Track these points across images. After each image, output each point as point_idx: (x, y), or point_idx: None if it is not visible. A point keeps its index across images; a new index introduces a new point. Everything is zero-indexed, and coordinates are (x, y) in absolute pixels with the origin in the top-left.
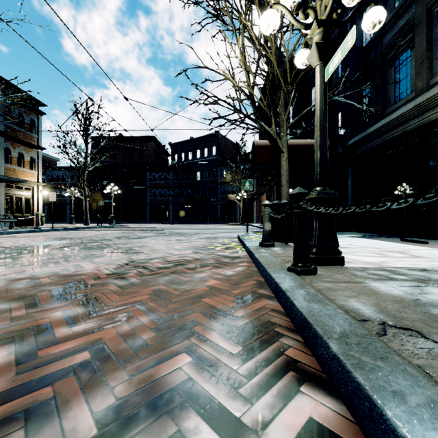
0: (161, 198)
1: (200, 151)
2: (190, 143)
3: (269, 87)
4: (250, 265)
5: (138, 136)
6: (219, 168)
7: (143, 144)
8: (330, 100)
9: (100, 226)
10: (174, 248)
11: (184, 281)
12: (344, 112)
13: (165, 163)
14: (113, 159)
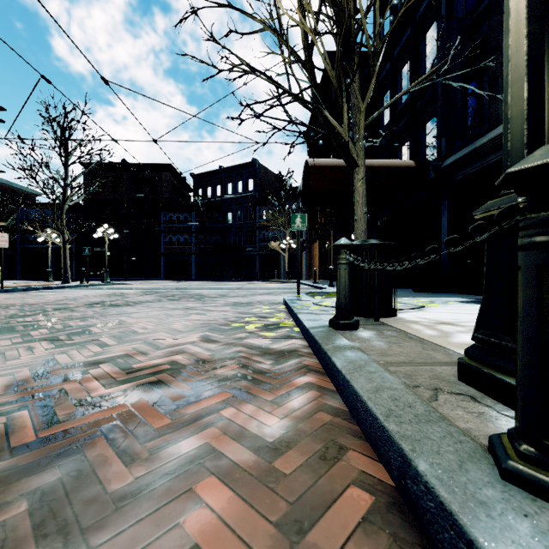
0: (180, 246)
1: (232, 185)
2: (219, 174)
3: (340, 49)
4: (320, 382)
5: (149, 163)
6: (257, 207)
7: (155, 174)
8: (414, 106)
9: (86, 284)
10: (171, 326)
11: (106, 501)
12: (442, 115)
13: (186, 200)
14: (115, 193)
